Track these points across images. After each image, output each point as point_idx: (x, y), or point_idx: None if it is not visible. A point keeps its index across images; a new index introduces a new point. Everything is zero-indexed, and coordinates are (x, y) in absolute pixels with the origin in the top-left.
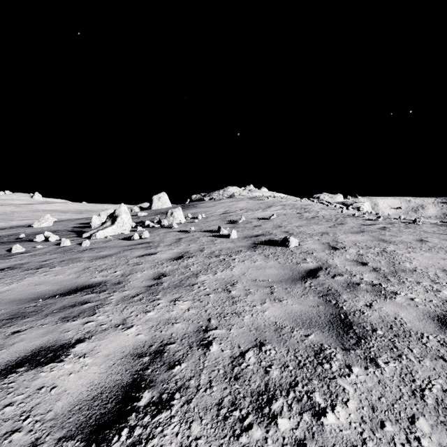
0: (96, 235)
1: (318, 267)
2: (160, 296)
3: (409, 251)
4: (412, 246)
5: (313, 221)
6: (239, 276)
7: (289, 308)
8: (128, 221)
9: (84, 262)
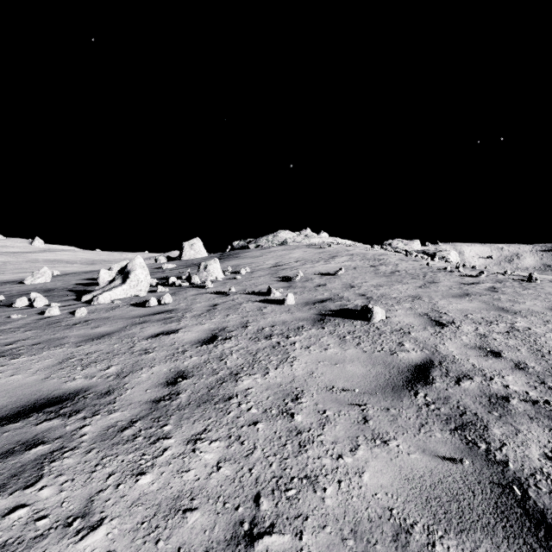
0: (99, 298)
1: (427, 360)
2: (170, 428)
3: (551, 329)
4: (549, 319)
5: (395, 277)
6: (304, 378)
7: (406, 463)
8: (145, 278)
9: (67, 346)
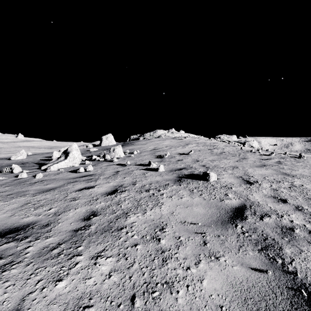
0: (51, 168)
1: (242, 204)
2: (82, 248)
3: None
4: None
5: (222, 155)
6: (167, 216)
7: (231, 273)
8: (78, 156)
9: (27, 196)
